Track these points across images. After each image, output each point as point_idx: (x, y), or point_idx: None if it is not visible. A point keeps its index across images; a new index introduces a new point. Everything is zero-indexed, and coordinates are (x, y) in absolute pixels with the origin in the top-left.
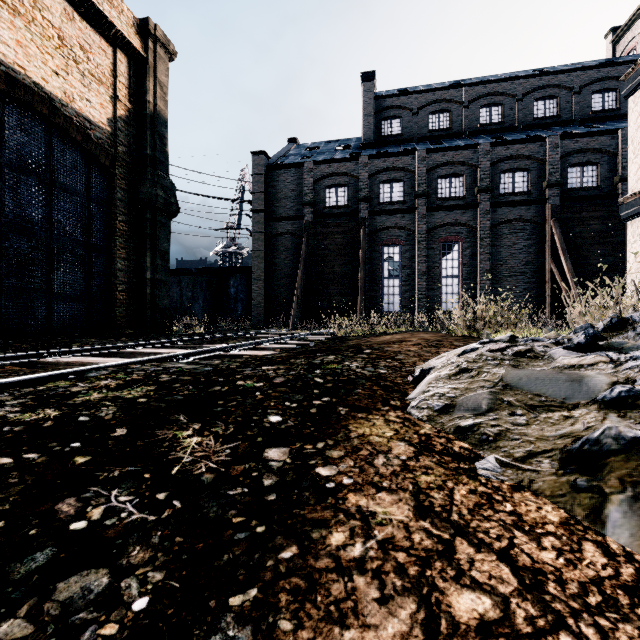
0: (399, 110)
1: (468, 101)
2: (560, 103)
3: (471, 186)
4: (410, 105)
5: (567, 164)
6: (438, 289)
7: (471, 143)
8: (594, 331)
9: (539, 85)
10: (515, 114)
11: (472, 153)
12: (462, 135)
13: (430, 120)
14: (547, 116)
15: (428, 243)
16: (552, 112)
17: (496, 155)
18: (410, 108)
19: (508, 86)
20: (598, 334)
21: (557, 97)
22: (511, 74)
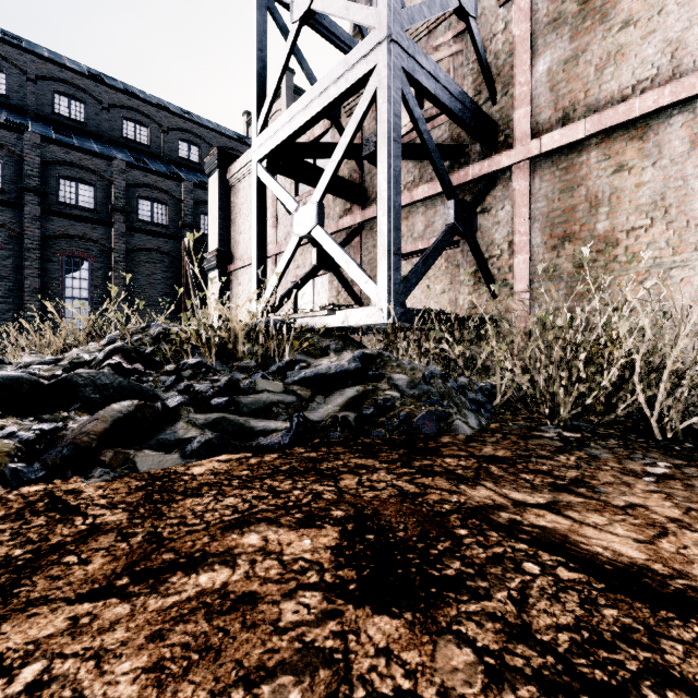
0: (3, 62)
1: (109, 104)
2: (202, 153)
3: (105, 201)
4: (23, 65)
5: (200, 211)
6: (60, 312)
7: (108, 153)
8: (5, 359)
9: (184, 127)
10: (162, 144)
11: (106, 165)
12: (101, 139)
13: (57, 100)
14: (191, 160)
15: (45, 253)
16: (196, 158)
17: (134, 178)
18: (23, 69)
19: (154, 112)
20: (8, 361)
21: (200, 147)
22: (161, 101)
